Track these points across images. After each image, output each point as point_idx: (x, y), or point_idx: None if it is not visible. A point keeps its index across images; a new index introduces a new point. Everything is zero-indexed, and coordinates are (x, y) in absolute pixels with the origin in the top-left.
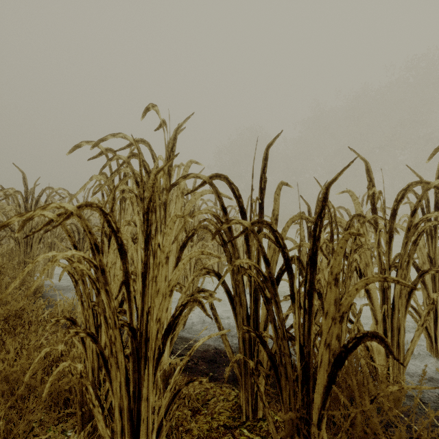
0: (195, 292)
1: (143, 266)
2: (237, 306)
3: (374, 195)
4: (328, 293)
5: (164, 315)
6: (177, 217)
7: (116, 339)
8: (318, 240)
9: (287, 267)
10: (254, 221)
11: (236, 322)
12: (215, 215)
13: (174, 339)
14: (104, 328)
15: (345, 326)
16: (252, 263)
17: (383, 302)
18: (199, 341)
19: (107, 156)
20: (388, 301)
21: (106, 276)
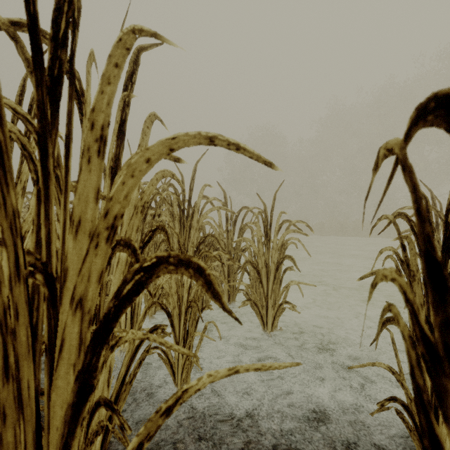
0: None
1: None
2: None
3: None
4: None
5: None
6: None
7: None
8: None
9: None
10: None
11: None
12: None
13: None
14: None
15: None
16: None
17: None
18: None
19: None
20: None
21: None
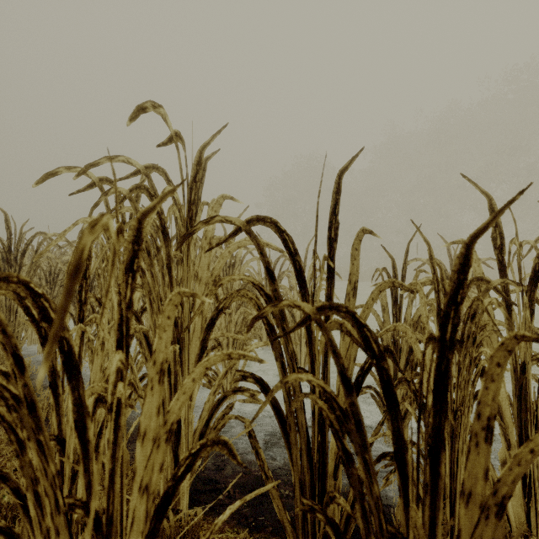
0: (228, 392)
1: (113, 391)
2: (292, 431)
3: (502, 248)
4: (472, 454)
5: (156, 477)
6: (181, 295)
7: (59, 535)
8: (450, 348)
9: (387, 397)
10: (323, 305)
11: (289, 459)
12: (255, 282)
13: (197, 463)
14: (34, 516)
15: (464, 458)
16: (319, 381)
17: (518, 414)
18: (225, 512)
19: (102, 188)
20: (534, 420)
21: (39, 414)
